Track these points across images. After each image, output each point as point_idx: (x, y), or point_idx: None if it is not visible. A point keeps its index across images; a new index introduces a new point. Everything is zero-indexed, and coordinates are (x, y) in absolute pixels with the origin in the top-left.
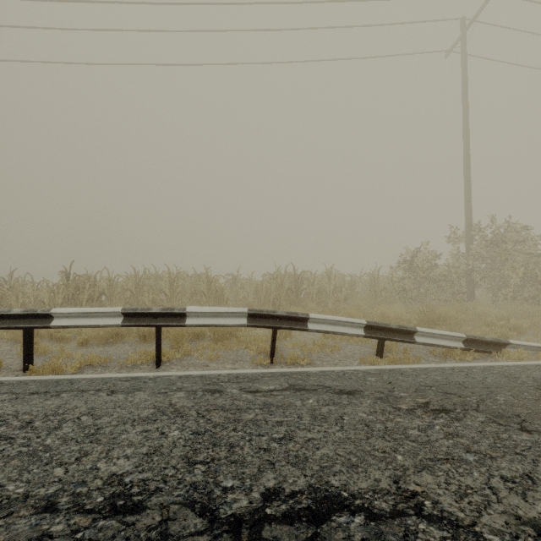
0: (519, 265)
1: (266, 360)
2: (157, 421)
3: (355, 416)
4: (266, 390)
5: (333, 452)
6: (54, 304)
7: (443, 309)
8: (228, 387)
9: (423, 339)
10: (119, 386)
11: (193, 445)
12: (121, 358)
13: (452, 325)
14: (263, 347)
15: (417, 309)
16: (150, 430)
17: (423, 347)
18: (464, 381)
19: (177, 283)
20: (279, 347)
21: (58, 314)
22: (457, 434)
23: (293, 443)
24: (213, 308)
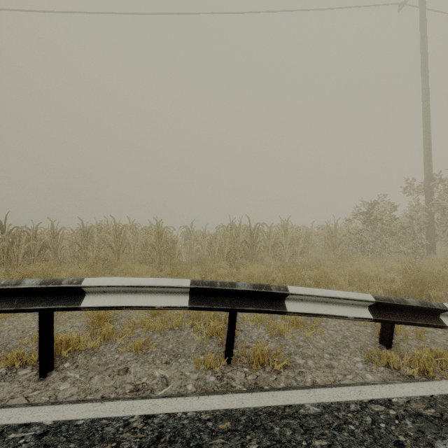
0: None
1: (220, 358)
2: None
3: None
4: None
5: None
6: None
7: (435, 268)
8: None
9: None
10: None
11: None
12: (4, 349)
13: None
14: (215, 325)
15: (388, 265)
16: None
17: None
18: None
19: (125, 236)
20: (237, 324)
21: None
22: None
23: None
24: (132, 279)
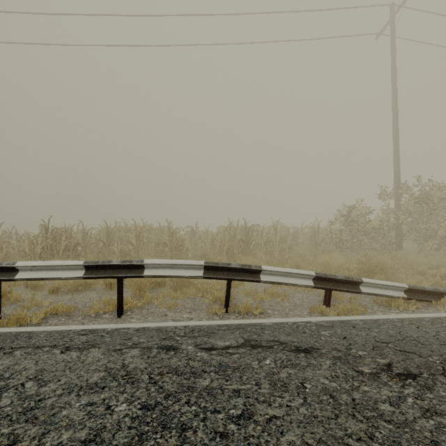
0: (443, 219)
1: (221, 309)
2: (105, 389)
3: (317, 383)
4: (222, 347)
5: (300, 440)
6: (33, 254)
7: (380, 259)
8: (184, 343)
9: (368, 289)
10: (75, 341)
11: (139, 427)
12: (86, 307)
13: (389, 273)
14: (218, 295)
15: (354, 258)
16: (96, 403)
17: (365, 295)
18: (418, 336)
19: (143, 235)
20: (233, 295)
21: (22, 267)
22: (435, 410)
23: (253, 424)
24: (171, 260)
